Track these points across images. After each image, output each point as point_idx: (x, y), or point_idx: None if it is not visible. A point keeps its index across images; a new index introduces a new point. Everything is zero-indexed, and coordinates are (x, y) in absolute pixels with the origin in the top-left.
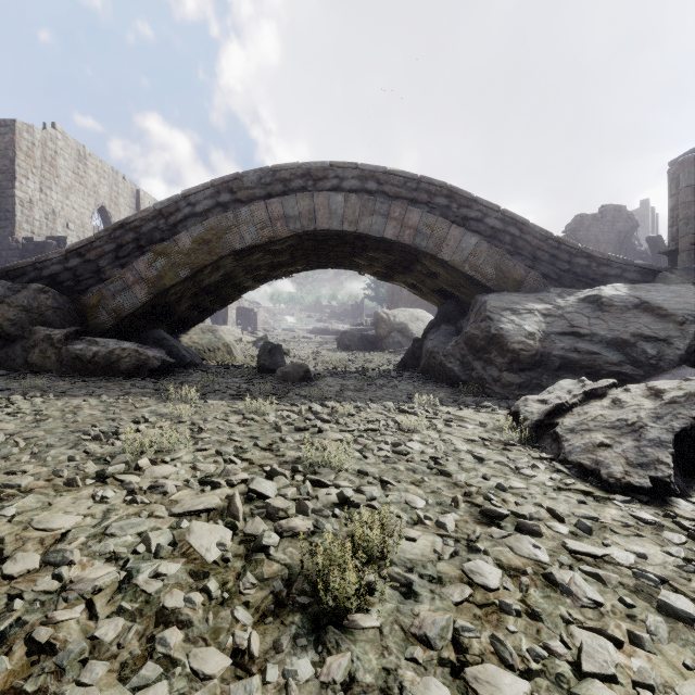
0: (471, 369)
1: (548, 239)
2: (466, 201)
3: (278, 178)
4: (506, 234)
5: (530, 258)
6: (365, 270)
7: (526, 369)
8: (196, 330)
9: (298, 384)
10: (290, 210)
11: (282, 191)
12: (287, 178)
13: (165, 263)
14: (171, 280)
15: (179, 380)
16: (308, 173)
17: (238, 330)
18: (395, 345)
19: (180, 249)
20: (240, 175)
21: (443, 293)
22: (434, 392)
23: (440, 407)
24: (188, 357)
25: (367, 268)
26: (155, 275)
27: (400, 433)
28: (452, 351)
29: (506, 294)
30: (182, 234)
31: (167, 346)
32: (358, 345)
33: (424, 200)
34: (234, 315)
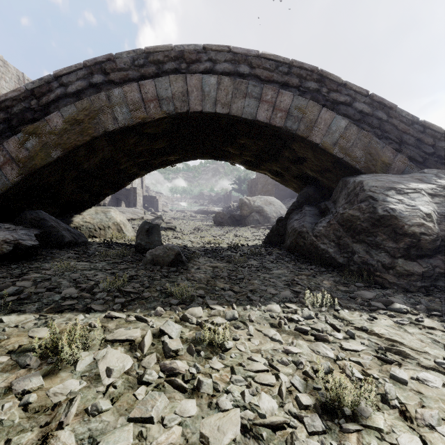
0: (350, 252)
1: (414, 123)
2: (336, 85)
3: (151, 60)
4: (374, 117)
5: (397, 142)
6: (235, 160)
7: (424, 256)
8: (90, 211)
9: (165, 271)
10: (163, 91)
11: (156, 73)
12: (160, 60)
13: (36, 143)
14: (42, 160)
15: (28, 268)
16: (182, 55)
17: (141, 211)
18: (255, 222)
19: (52, 129)
20: (113, 56)
21: (303, 179)
22: (316, 279)
23: (342, 312)
24: (67, 237)
25: (237, 158)
26: (26, 155)
27: (334, 437)
28: (324, 232)
29: (381, 175)
30: (54, 114)
31: (45, 227)
32: (228, 222)
33: (295, 84)
34: (141, 201)
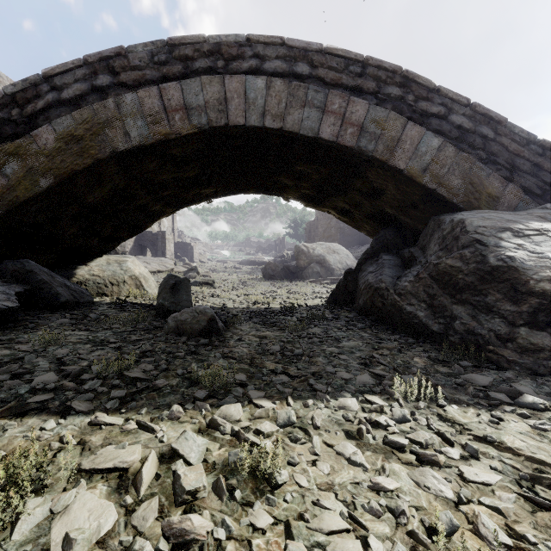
0: (449, 317)
1: (530, 143)
2: (425, 91)
3: (177, 55)
4: (477, 135)
5: (507, 168)
6: (290, 194)
7: None
8: (100, 261)
9: (193, 343)
10: (193, 97)
11: (182, 73)
12: (188, 56)
13: (18, 167)
14: (26, 191)
15: None
16: (218, 49)
17: (170, 261)
18: (314, 275)
19: (40, 148)
20: (124, 49)
21: (379, 219)
22: (403, 355)
23: (449, 410)
24: (63, 296)
25: (293, 191)
26: (4, 184)
27: None
28: (411, 288)
29: (488, 211)
30: (43, 127)
31: (34, 282)
32: (281, 275)
33: (371, 89)
34: (171, 248)
